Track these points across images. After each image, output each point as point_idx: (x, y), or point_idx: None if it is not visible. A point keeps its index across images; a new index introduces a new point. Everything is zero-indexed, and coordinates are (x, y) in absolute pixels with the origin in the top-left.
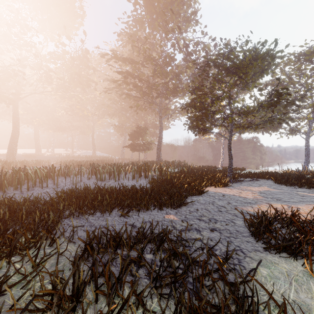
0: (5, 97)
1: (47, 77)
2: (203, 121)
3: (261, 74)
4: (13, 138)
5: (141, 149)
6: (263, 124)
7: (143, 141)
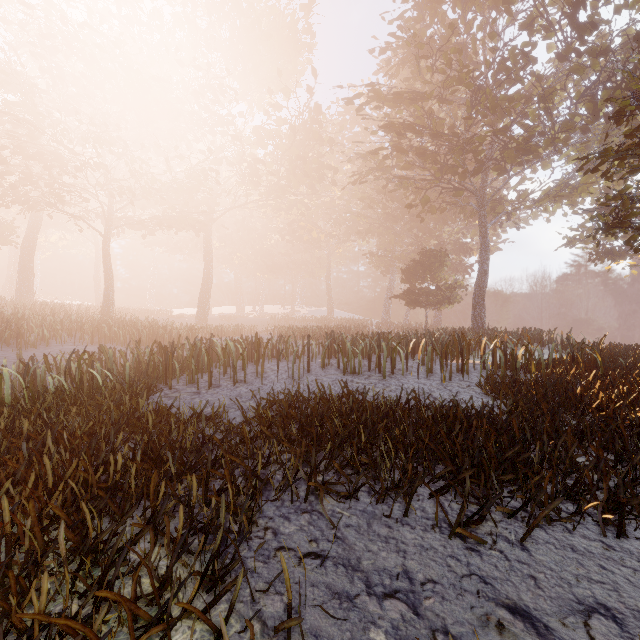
0: (193, 219)
1: (252, 174)
2: None
3: None
4: (204, 287)
5: (430, 302)
6: None
7: (437, 282)
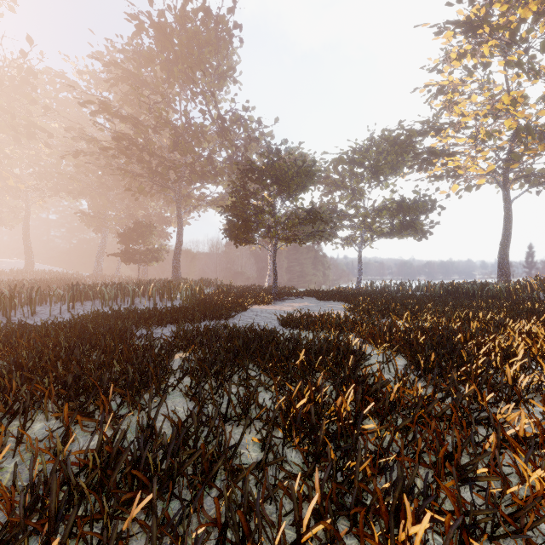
0: None
1: None
2: (247, 233)
3: (303, 189)
4: None
5: (143, 260)
6: (306, 239)
7: (147, 245)
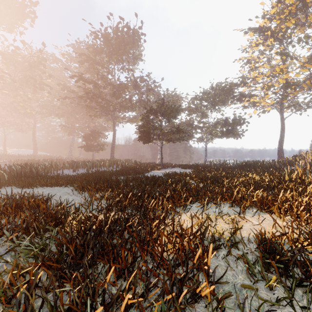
0: None
1: None
2: (149, 138)
3: (174, 118)
4: None
5: (95, 150)
6: (176, 140)
7: (97, 142)
